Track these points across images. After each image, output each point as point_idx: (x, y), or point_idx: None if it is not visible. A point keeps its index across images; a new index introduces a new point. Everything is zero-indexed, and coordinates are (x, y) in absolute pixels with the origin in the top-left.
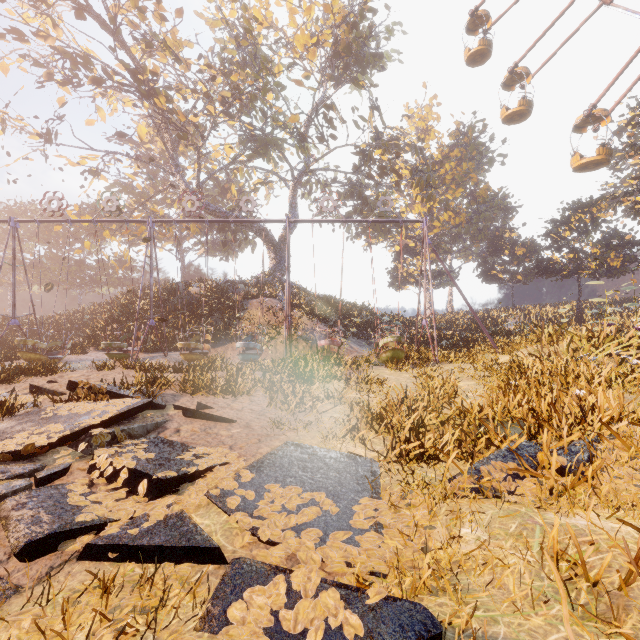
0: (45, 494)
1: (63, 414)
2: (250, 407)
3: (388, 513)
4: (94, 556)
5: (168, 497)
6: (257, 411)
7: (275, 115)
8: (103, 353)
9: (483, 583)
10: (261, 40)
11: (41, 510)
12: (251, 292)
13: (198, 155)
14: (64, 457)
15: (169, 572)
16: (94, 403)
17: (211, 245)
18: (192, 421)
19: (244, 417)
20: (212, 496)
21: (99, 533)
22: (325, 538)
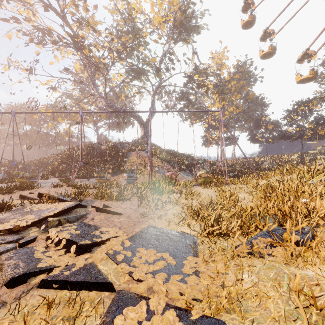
0: (23, 252)
1: (35, 210)
2: (130, 207)
3: (202, 265)
4: (46, 286)
5: (86, 254)
6: (134, 209)
7: (144, 58)
8: (57, 179)
9: (256, 306)
10: (137, 20)
11: (20, 260)
12: (131, 148)
13: (105, 79)
14: (34, 232)
15: (84, 296)
16: (51, 204)
17: (112, 124)
18: (100, 214)
19: (127, 212)
20: (109, 254)
21: (49, 273)
22: (168, 278)
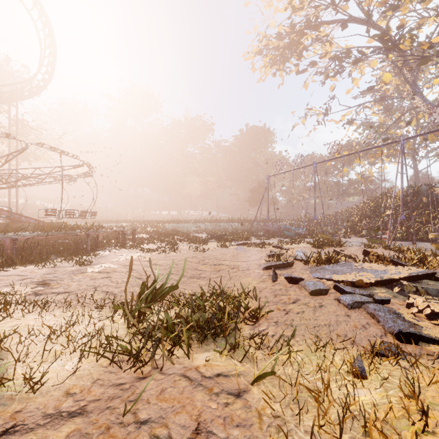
0: (387, 309)
1: (367, 268)
2: None
3: None
4: None
5: None
6: None
7: None
8: (360, 238)
9: None
10: None
11: (393, 317)
12: None
13: None
14: (381, 293)
15: None
16: (384, 266)
17: None
18: None
19: None
20: None
21: None
22: None
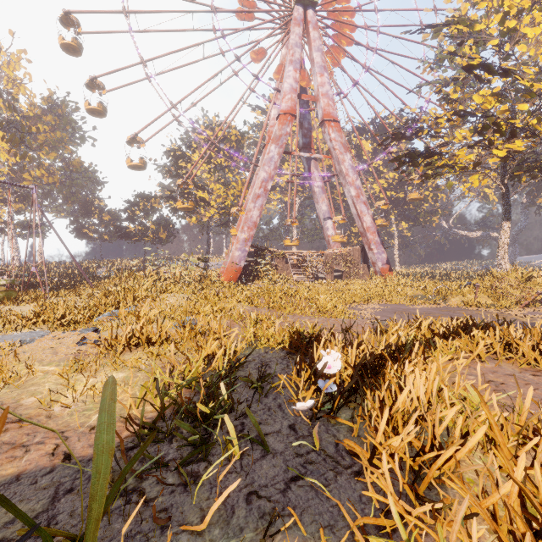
0: None
1: None
2: None
3: None
4: None
5: None
6: None
7: None
8: None
9: None
10: None
11: None
12: None
13: None
14: None
15: None
16: None
17: None
18: None
19: None
20: None
21: None
22: None
